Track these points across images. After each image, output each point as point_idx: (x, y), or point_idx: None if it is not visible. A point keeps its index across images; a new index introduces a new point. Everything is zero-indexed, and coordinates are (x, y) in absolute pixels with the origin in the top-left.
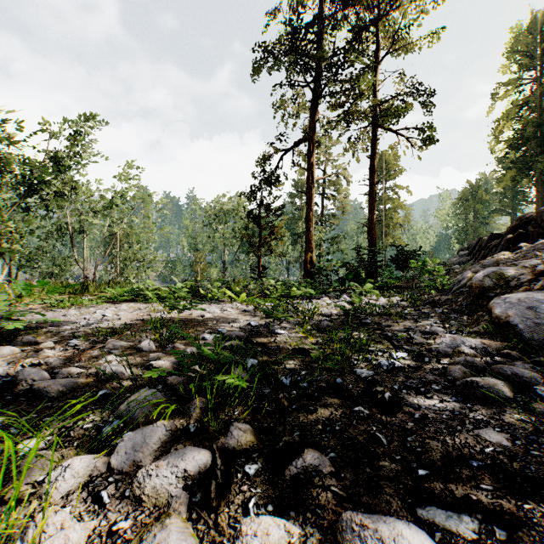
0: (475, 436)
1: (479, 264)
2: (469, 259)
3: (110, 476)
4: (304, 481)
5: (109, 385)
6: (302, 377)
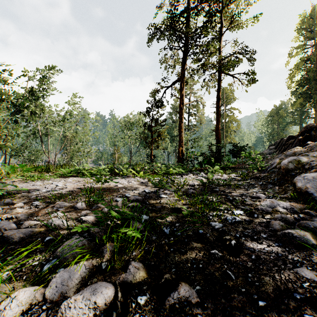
0: (295, 273)
1: (283, 154)
2: (275, 151)
3: (44, 304)
4: (179, 309)
5: (53, 233)
6: (177, 228)
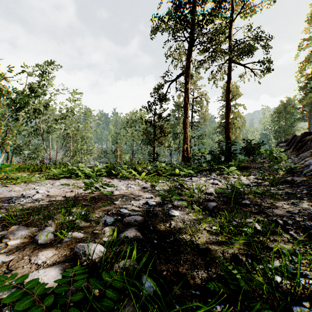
0: None
1: None
2: (287, 148)
3: None
4: None
5: None
6: None
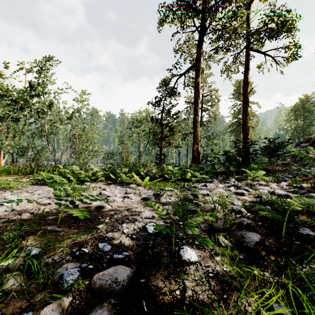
0: None
1: None
2: None
3: None
4: None
5: None
6: None
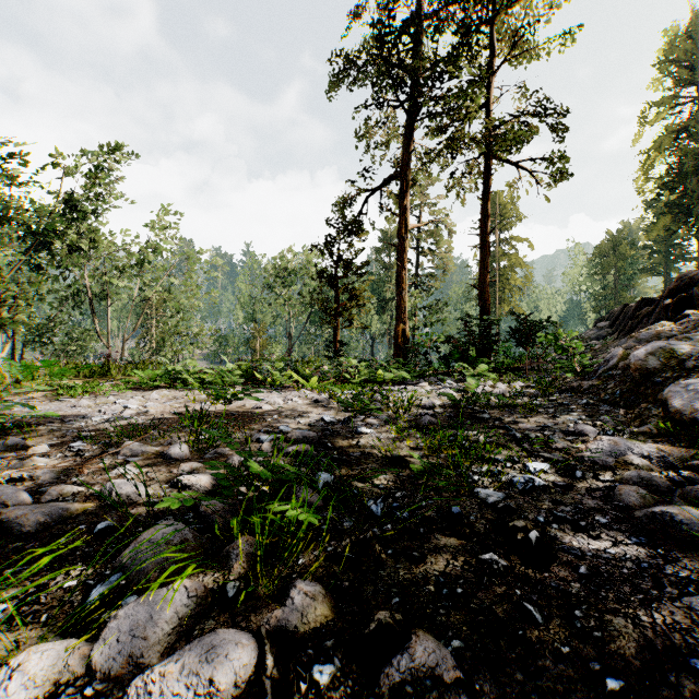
0: (685, 609)
1: (633, 338)
2: (611, 333)
3: (89, 683)
4: (413, 698)
5: (115, 513)
6: (399, 502)
